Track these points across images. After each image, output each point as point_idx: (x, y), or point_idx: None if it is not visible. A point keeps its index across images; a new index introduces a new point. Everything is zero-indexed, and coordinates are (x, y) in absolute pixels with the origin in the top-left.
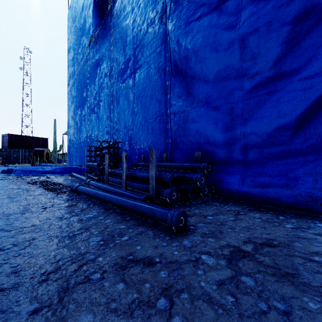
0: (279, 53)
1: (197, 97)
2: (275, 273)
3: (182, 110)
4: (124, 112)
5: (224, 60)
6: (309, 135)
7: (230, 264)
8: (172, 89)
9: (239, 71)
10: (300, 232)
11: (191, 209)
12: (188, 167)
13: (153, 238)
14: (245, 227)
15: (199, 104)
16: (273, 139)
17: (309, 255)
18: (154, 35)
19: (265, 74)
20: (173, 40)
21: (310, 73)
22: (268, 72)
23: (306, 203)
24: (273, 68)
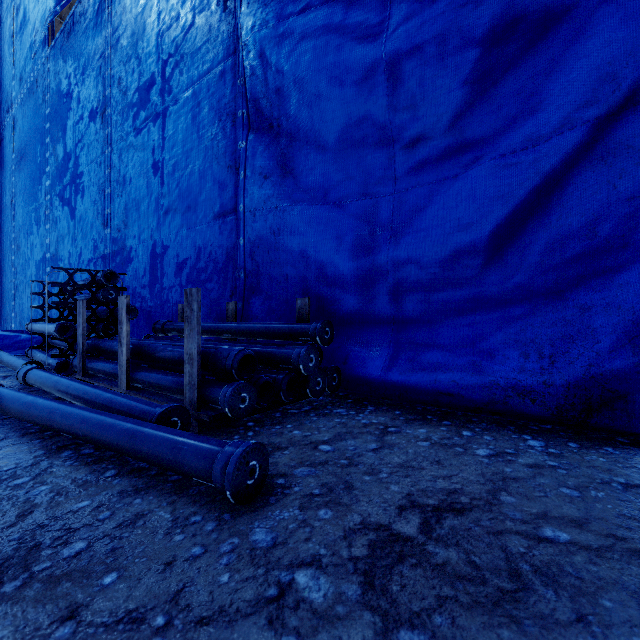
0: (461, 101)
1: (303, 181)
2: (476, 599)
3: (271, 207)
4: (139, 205)
5: (357, 104)
6: (512, 267)
7: (369, 593)
8: (249, 160)
9: (386, 130)
10: (504, 465)
11: (285, 428)
12: (282, 333)
13: (166, 532)
14: (401, 466)
15: (306, 196)
16: (450, 273)
17: (533, 525)
18: (208, 36)
19: (435, 142)
20: (251, 50)
21: (513, 147)
22: (440, 138)
23: (508, 399)
24: (449, 131)
